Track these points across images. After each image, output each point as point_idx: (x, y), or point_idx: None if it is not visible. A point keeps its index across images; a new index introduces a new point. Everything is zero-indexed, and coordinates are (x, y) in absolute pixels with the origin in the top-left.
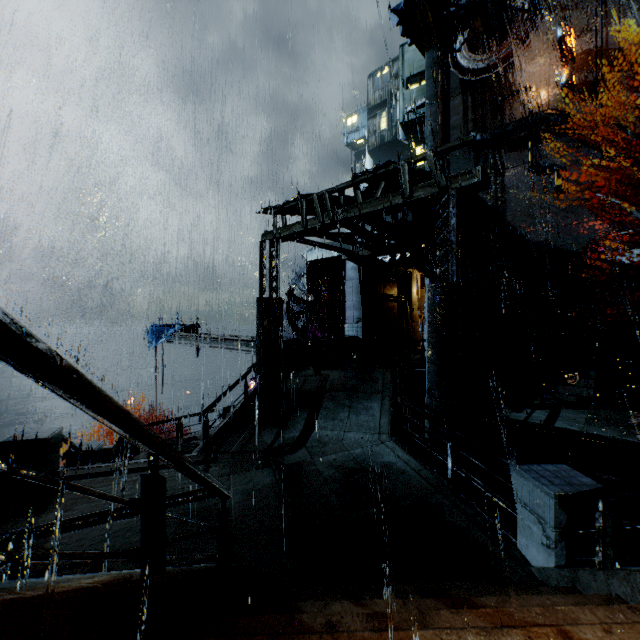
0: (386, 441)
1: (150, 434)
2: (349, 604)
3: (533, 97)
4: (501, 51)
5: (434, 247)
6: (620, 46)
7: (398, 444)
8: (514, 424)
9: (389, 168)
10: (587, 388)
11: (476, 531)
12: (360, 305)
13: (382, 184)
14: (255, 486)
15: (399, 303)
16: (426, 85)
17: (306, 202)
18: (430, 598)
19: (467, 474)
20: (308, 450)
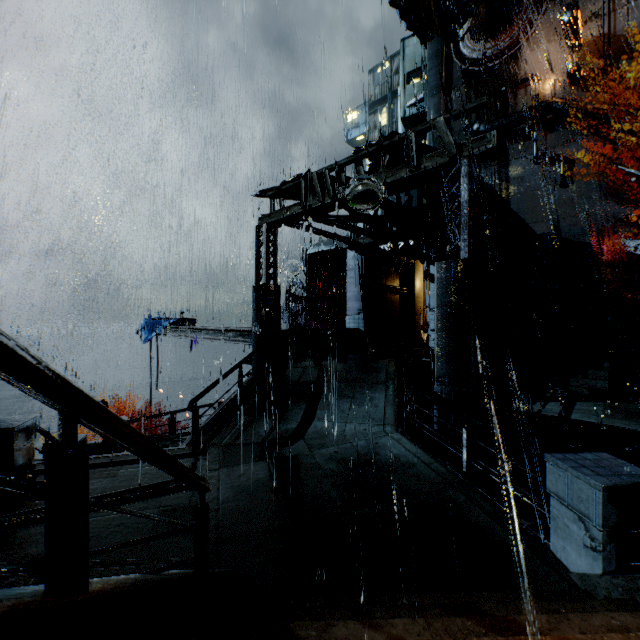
0: (392, 433)
1: (50, 377)
2: (356, 625)
3: (538, 86)
4: (505, 40)
5: (444, 222)
6: (628, 32)
7: (405, 436)
8: (528, 416)
9: (394, 139)
10: (601, 380)
11: (500, 531)
12: (361, 296)
13: (386, 158)
14: (247, 480)
15: (401, 295)
16: (428, 76)
17: (305, 182)
18: (461, 617)
19: (484, 467)
20: (306, 442)
